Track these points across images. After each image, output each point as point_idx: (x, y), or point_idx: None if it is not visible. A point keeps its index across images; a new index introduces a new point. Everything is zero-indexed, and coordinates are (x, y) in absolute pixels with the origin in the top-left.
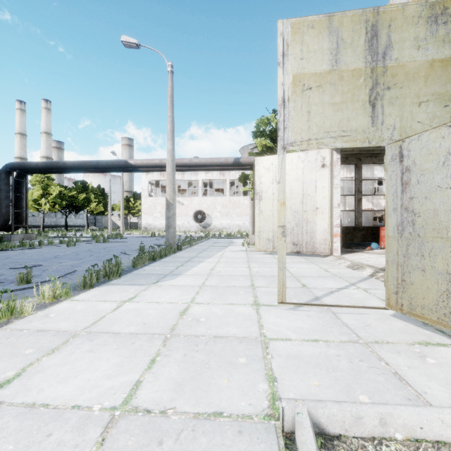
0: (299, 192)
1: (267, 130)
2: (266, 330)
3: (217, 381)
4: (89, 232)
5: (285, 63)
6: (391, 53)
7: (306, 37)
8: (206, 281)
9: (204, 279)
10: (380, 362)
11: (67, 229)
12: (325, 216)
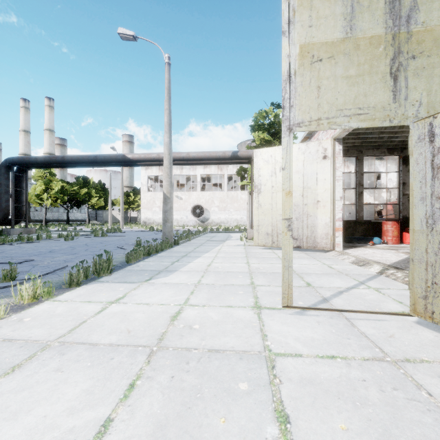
0: (299, 184)
1: (265, 123)
2: (271, 342)
3: (211, 421)
4: (90, 227)
5: (291, 31)
6: (416, 16)
7: (315, 1)
8: (202, 279)
9: (200, 276)
10: (420, 391)
11: (68, 223)
12: (327, 210)
